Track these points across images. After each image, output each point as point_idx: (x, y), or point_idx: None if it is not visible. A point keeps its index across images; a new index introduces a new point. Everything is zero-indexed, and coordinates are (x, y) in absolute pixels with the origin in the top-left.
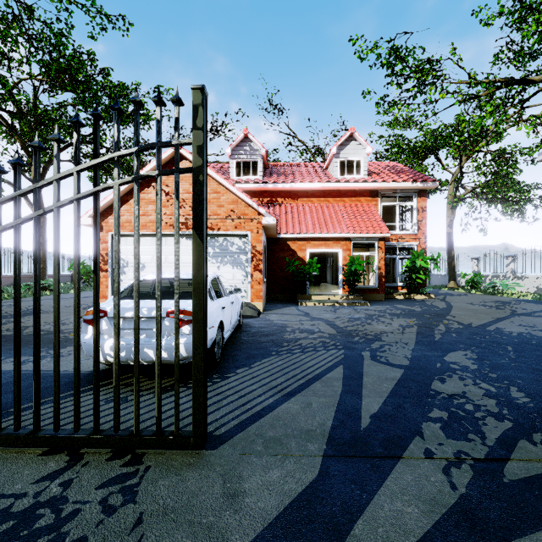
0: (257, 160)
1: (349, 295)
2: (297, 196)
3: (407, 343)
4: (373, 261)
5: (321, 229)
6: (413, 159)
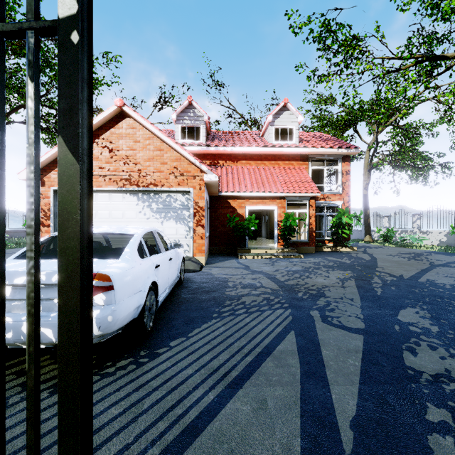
0: (200, 125)
1: (284, 249)
2: (237, 159)
3: (353, 299)
4: (306, 217)
5: (258, 189)
6: (336, 131)
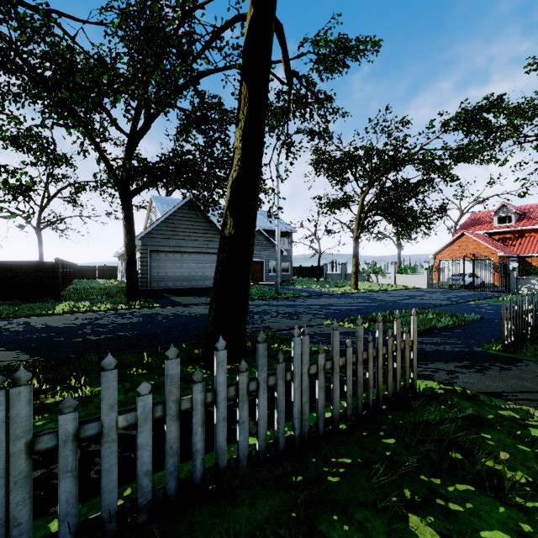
0: (510, 215)
1: None
2: None
3: None
4: None
5: None
6: None
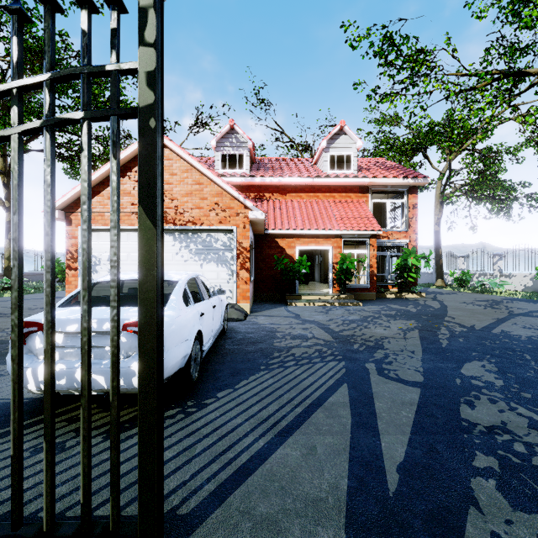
0: (243, 153)
1: (340, 295)
2: (286, 191)
3: (414, 351)
4: (365, 259)
5: (311, 226)
6: (402, 156)
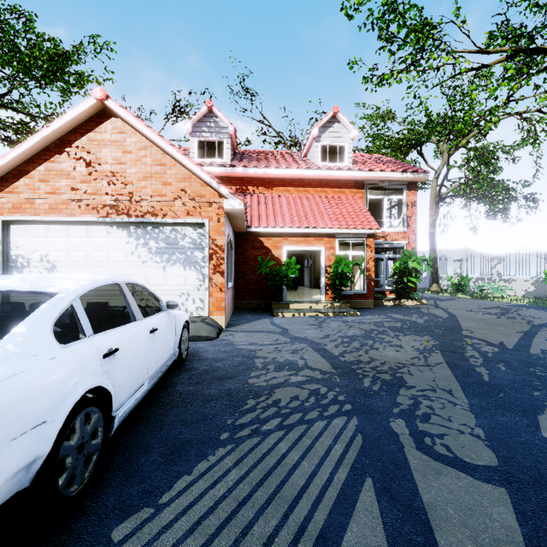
0: (223, 140)
1: (334, 303)
2: (272, 184)
3: (451, 390)
4: (363, 261)
5: (300, 223)
6: (397, 153)
